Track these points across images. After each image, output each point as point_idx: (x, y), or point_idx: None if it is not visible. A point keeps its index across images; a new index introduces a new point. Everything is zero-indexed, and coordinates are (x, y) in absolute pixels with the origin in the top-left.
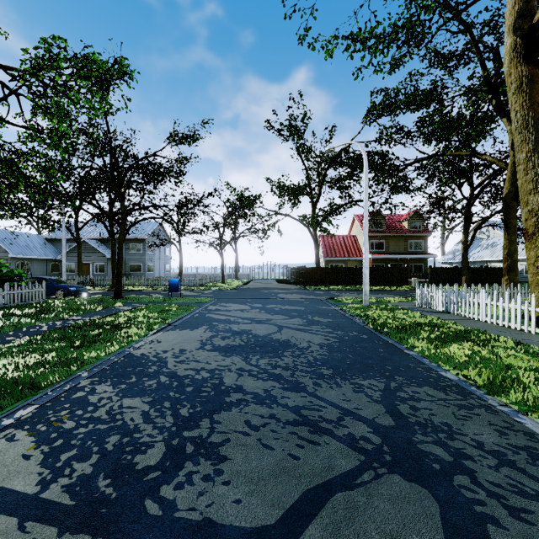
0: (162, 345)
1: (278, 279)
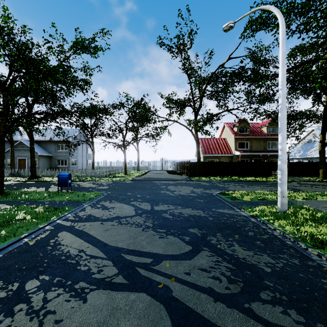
0: None
1: (168, 170)
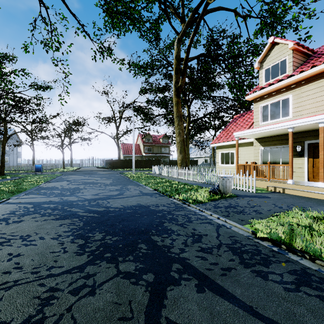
0: (52, 185)
1: (98, 166)
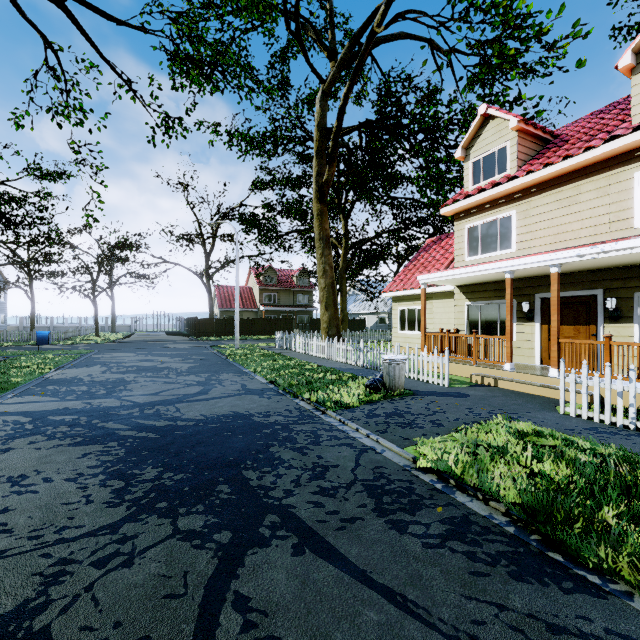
0: (70, 374)
1: (169, 331)
